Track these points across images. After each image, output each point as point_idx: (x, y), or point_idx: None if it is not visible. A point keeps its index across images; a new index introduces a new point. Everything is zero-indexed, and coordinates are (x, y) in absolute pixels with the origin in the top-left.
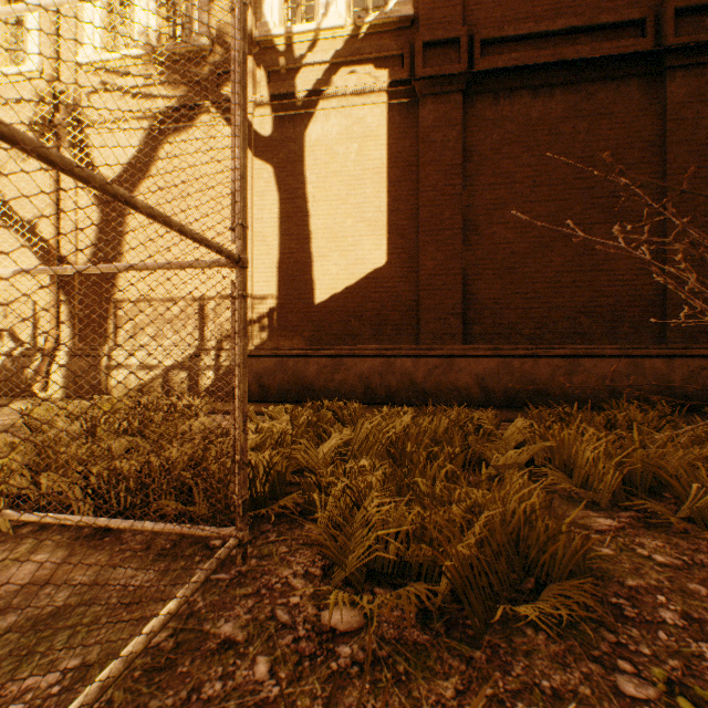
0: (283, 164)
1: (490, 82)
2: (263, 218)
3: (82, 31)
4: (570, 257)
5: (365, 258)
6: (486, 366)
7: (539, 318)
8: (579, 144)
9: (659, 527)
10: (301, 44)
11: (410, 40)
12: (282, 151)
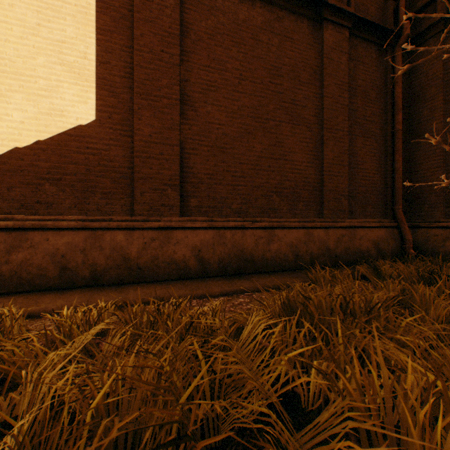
0: None
1: None
2: None
3: None
4: (267, 145)
5: (65, 109)
6: (202, 238)
7: (245, 194)
8: (272, 54)
9: None
10: None
11: None
12: None
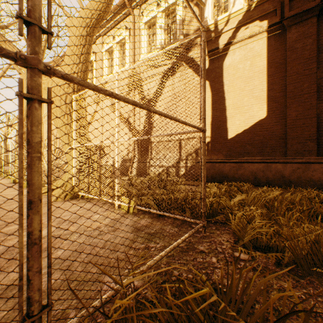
0: (213, 79)
1: None
2: None
3: (141, 49)
4: None
5: (254, 115)
6: None
7: None
8: None
9: None
10: (221, 24)
11: None
12: (212, 73)
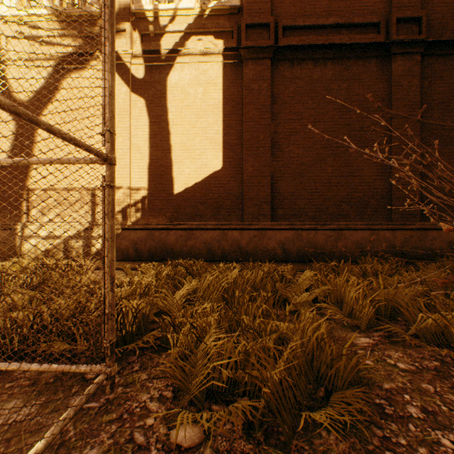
0: (152, 98)
1: (288, 54)
2: (138, 134)
3: None
4: (336, 167)
5: (208, 164)
6: (286, 236)
7: (318, 205)
8: (341, 97)
9: (398, 342)
10: (164, 18)
11: (238, 22)
12: (151, 89)
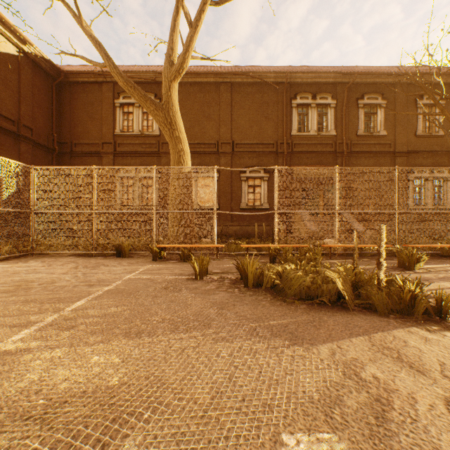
0: None
1: None
2: None
3: None
4: None
5: None
6: None
7: None
8: None
9: None
10: None
11: None
12: None
